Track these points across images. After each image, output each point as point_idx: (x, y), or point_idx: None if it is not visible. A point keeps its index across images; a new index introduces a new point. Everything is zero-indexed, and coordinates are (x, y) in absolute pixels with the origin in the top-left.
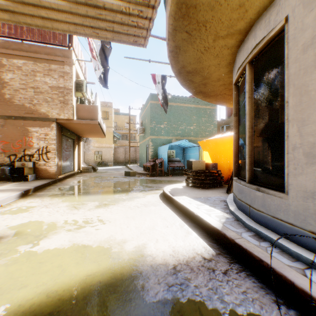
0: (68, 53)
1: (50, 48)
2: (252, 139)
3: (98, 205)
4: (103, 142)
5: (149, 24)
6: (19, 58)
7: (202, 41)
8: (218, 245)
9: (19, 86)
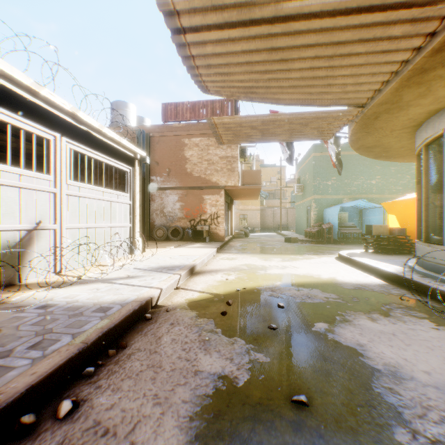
0: None
1: None
2: (426, 207)
3: (283, 260)
4: (249, 203)
5: (336, 132)
6: (196, 136)
7: (379, 133)
8: (391, 282)
9: (196, 160)
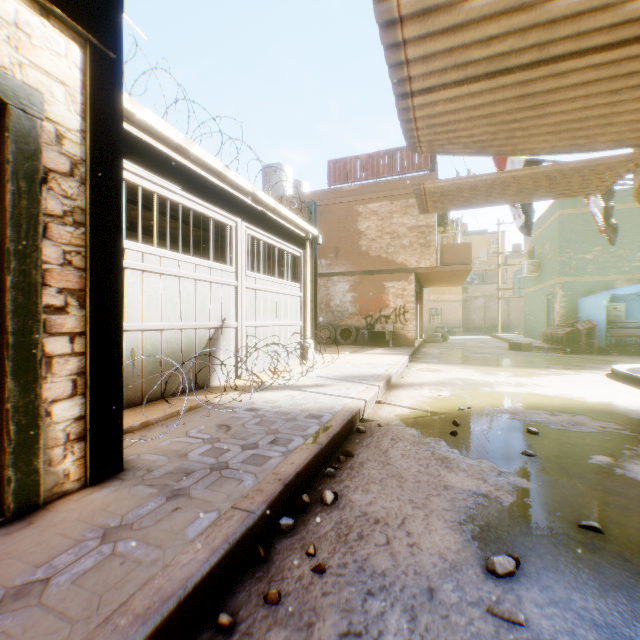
0: (429, 177)
1: (407, 178)
2: None
3: (514, 375)
4: (445, 292)
5: (611, 183)
6: (374, 201)
7: None
8: None
9: (374, 234)
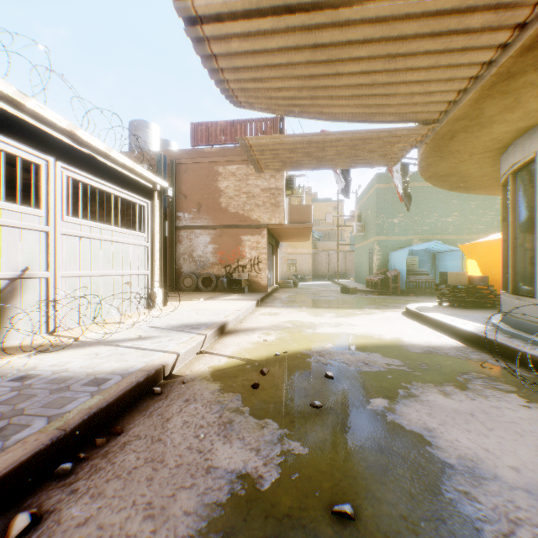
0: None
1: None
2: (514, 250)
3: (337, 316)
4: (299, 246)
5: (402, 157)
6: (232, 163)
7: (456, 158)
8: (469, 343)
9: (233, 193)
